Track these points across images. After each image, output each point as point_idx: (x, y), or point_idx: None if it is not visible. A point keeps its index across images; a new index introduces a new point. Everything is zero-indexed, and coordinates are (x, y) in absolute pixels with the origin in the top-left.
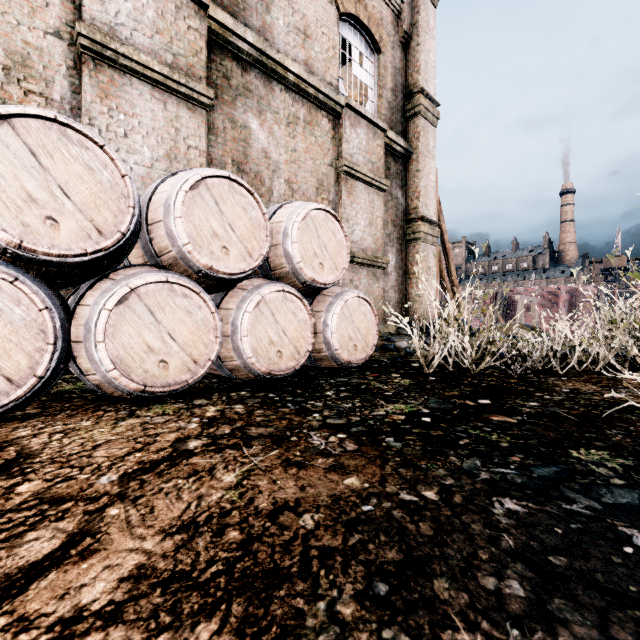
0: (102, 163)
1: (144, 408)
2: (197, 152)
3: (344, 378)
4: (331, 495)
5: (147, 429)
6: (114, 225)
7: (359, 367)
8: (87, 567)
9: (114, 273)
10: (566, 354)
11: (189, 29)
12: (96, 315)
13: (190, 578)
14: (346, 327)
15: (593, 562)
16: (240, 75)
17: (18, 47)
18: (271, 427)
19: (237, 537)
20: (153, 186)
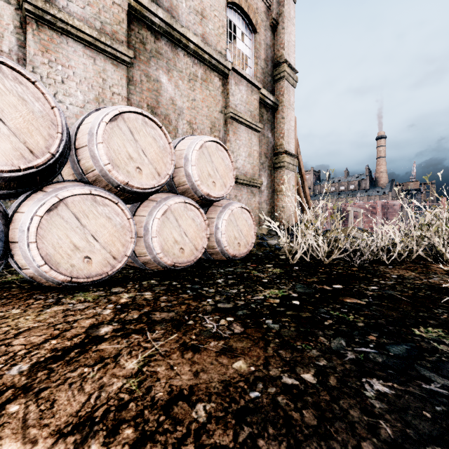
0: (34, 96)
1: (69, 296)
2: (120, 97)
3: (231, 268)
4: (222, 381)
5: (67, 316)
6: (45, 147)
7: (242, 259)
8: None
9: (47, 187)
10: (388, 248)
11: (113, 4)
12: (29, 220)
13: None
14: (232, 230)
15: None
16: (153, 42)
17: None
18: (172, 312)
19: (130, 436)
20: (80, 118)
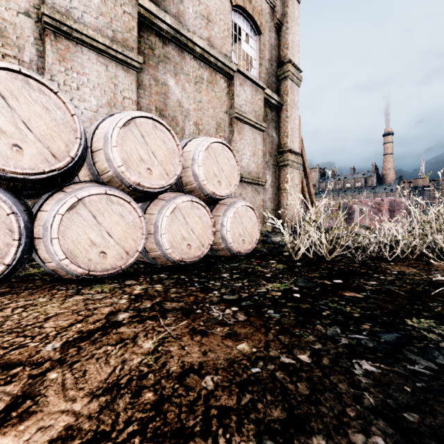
0: (56, 105)
1: (88, 287)
2: (130, 101)
3: (236, 264)
4: (227, 359)
5: (88, 304)
6: (65, 151)
7: (246, 255)
8: (23, 429)
9: (66, 187)
10: (391, 246)
11: (124, 13)
12: (52, 218)
13: (109, 439)
14: (237, 227)
15: (440, 418)
16: (161, 47)
17: None
18: (182, 302)
19: (151, 398)
20: (96, 124)
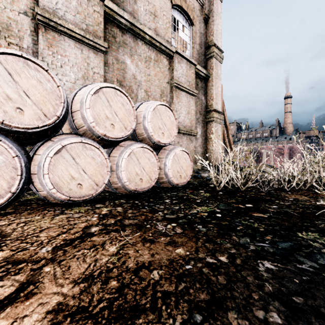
0: (47, 79)
1: (69, 209)
2: (98, 75)
3: (175, 193)
4: (168, 259)
5: (70, 221)
6: (53, 112)
7: (182, 187)
8: (29, 304)
9: (54, 138)
10: (289, 180)
11: (94, 11)
12: (44, 160)
13: (87, 311)
14: (176, 166)
15: (318, 301)
16: (121, 36)
17: (5, 20)
18: (136, 219)
19: (115, 285)
20: (74, 92)
